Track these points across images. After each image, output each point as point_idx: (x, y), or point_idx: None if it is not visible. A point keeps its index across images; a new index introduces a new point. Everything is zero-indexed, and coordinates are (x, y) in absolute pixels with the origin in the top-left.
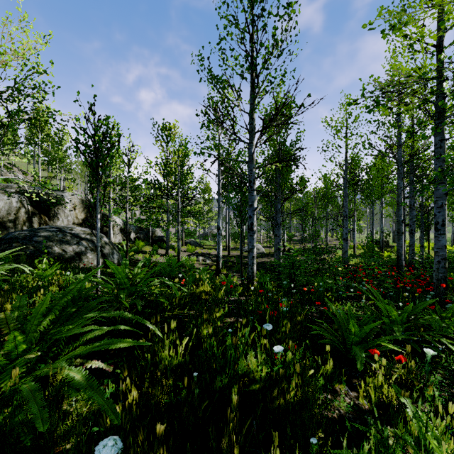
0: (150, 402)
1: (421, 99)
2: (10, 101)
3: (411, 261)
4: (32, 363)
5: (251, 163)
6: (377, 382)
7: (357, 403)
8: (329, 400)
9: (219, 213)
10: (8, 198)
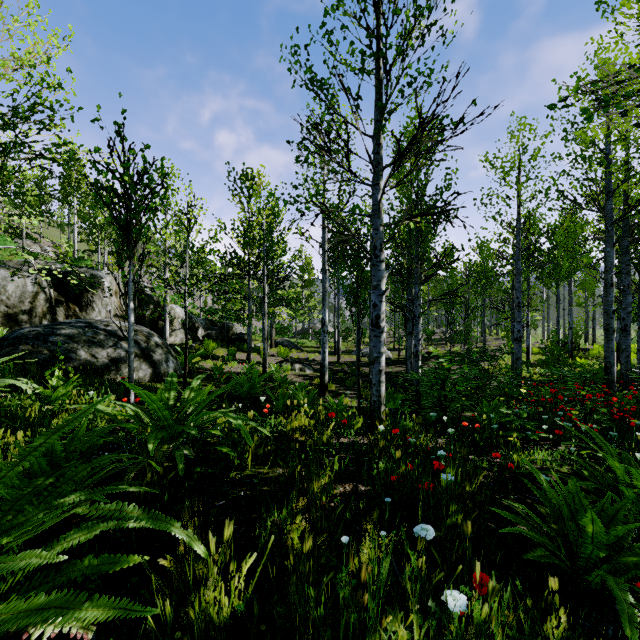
0: None
1: None
2: (1, 128)
3: (624, 374)
4: None
5: (376, 217)
6: None
7: None
8: None
9: (324, 301)
10: (21, 279)
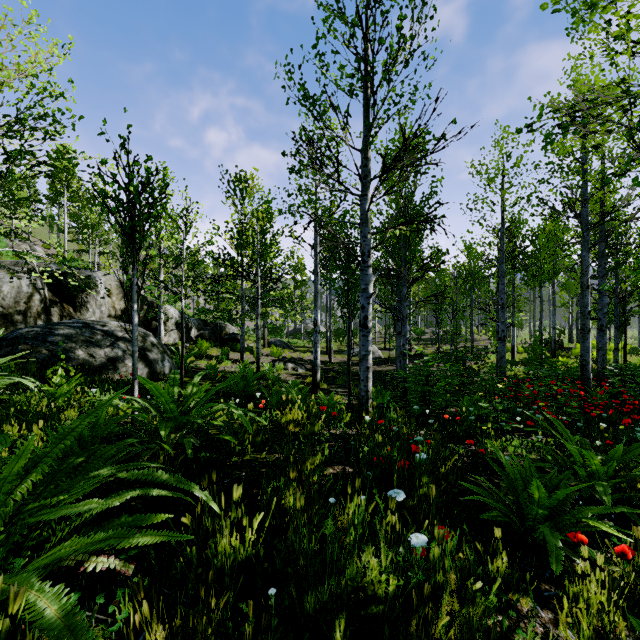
0: None
1: (627, 126)
2: (7, 137)
3: (600, 372)
4: None
5: (364, 226)
6: (587, 595)
7: (555, 634)
8: (506, 629)
9: (316, 302)
10: (16, 280)
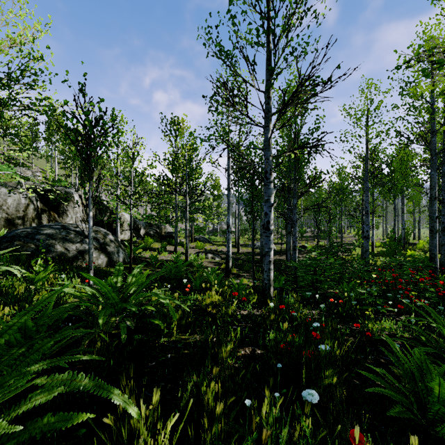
0: None
1: None
2: None
3: (443, 262)
4: None
5: (267, 150)
6: None
7: None
8: None
9: (229, 210)
10: (17, 195)
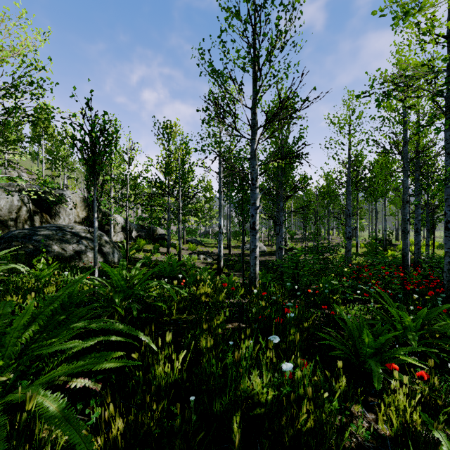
0: (139, 432)
1: (432, 92)
2: (6, 98)
3: (416, 260)
4: (11, 381)
5: (253, 160)
6: (397, 403)
7: (376, 428)
8: (344, 424)
9: (220, 212)
10: (10, 196)
